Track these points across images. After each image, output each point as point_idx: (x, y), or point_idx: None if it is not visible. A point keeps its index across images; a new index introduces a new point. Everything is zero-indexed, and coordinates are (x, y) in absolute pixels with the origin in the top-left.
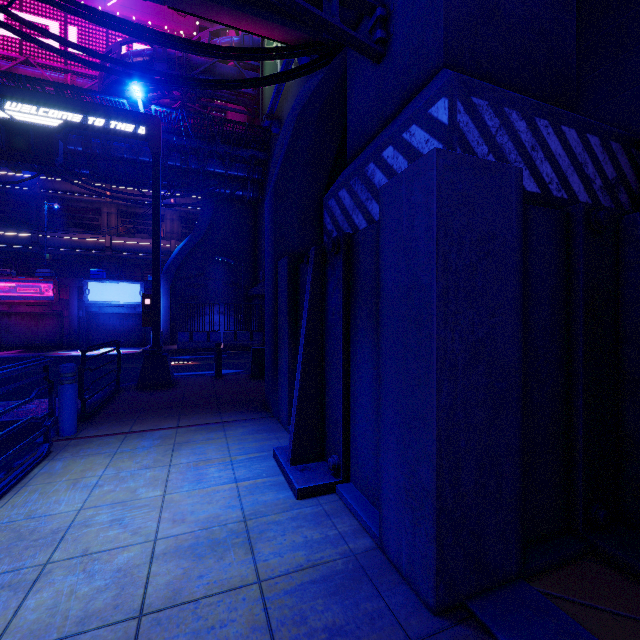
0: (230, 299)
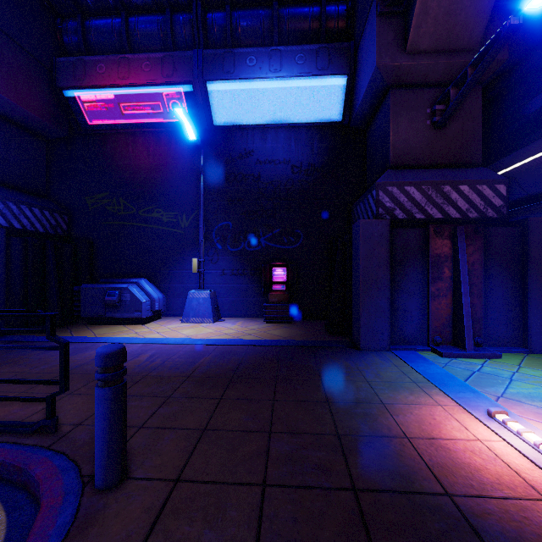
0: None
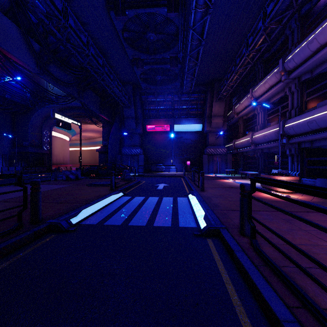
0: (1, 152)
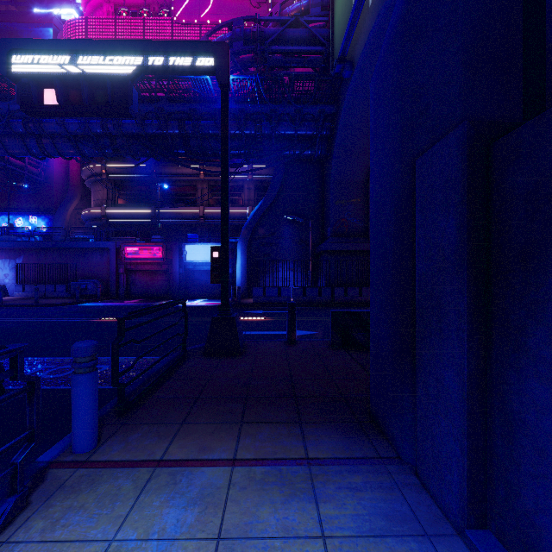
0: (299, 256)
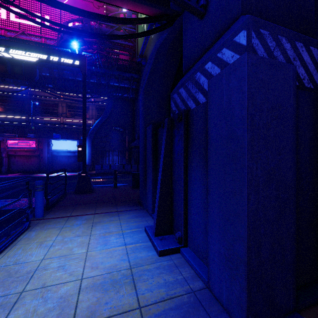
0: (121, 148)
